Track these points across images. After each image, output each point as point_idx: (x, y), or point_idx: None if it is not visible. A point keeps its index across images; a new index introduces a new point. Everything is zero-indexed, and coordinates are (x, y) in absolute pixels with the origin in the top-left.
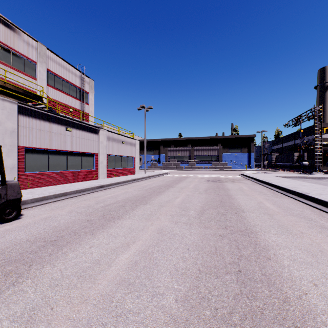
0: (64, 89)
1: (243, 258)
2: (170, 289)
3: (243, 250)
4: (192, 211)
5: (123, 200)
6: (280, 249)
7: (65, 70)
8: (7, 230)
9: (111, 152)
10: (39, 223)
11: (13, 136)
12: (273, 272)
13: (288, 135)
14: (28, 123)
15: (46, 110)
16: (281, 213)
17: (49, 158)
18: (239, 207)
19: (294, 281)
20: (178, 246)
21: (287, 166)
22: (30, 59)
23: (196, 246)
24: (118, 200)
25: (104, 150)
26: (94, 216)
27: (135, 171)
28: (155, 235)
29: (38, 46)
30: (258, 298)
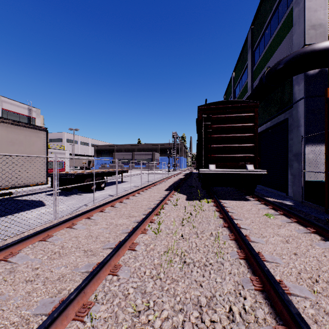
0: (15, 118)
1: None
2: None
3: None
4: None
5: None
6: None
7: (16, 106)
8: None
9: None
10: None
11: None
12: None
13: None
14: None
15: None
16: None
17: None
18: None
19: None
20: None
21: None
22: None
23: None
24: None
25: None
26: None
27: (65, 170)
28: None
29: None
30: None
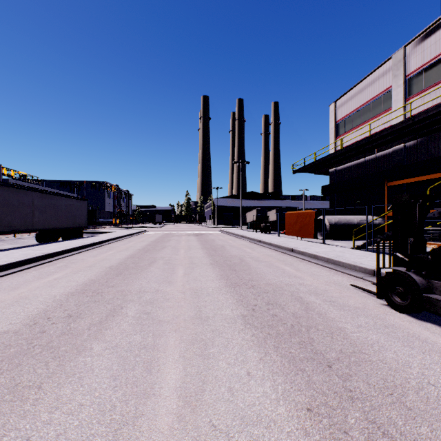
0: None
1: None
2: (96, 354)
3: None
4: None
5: None
6: None
7: None
8: None
9: None
10: None
11: None
12: None
13: None
14: None
15: None
16: None
17: None
18: None
19: None
20: None
21: None
22: None
23: None
24: None
25: None
26: None
27: None
28: None
29: None
30: None
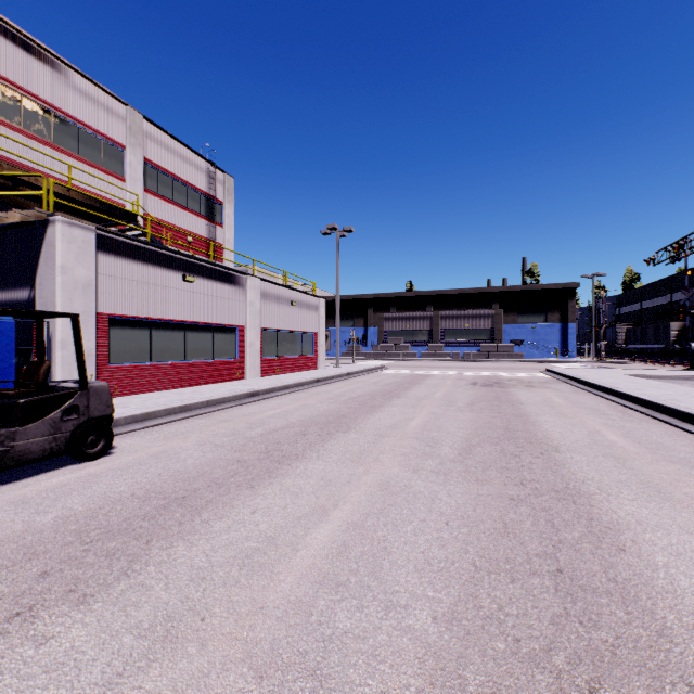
0: (176, 197)
1: (564, 546)
2: (421, 598)
3: (564, 531)
4: (447, 447)
5: (300, 422)
6: (645, 531)
7: (179, 159)
8: (93, 476)
9: (270, 323)
10: (148, 464)
11: (87, 293)
12: (634, 576)
13: (656, 282)
14: (114, 268)
15: (148, 242)
16: (644, 457)
17: (153, 336)
18: (548, 441)
19: (680, 597)
20: (426, 517)
21: (652, 353)
22: (113, 140)
23: (463, 518)
24: (290, 421)
25: (257, 320)
26: (249, 453)
27: (316, 362)
28: (375, 494)
29: (128, 114)
30: (603, 624)
